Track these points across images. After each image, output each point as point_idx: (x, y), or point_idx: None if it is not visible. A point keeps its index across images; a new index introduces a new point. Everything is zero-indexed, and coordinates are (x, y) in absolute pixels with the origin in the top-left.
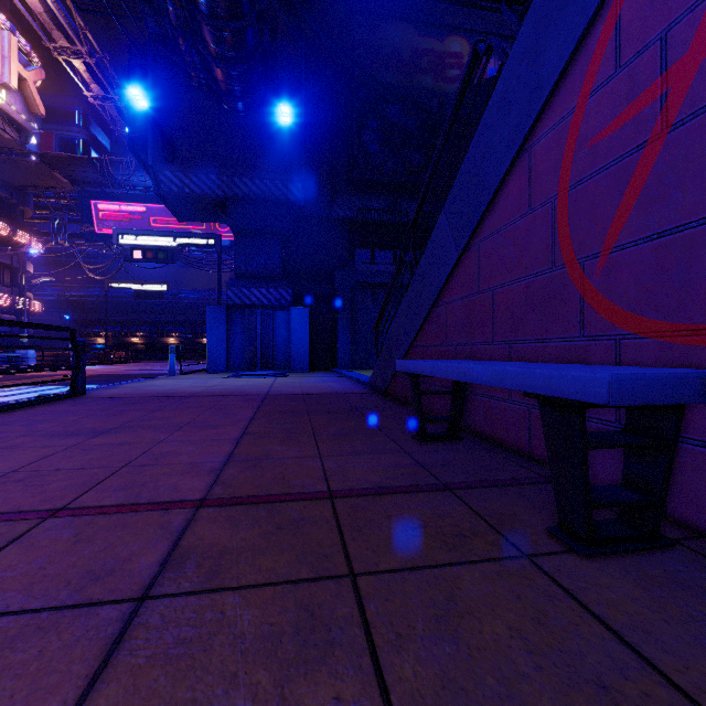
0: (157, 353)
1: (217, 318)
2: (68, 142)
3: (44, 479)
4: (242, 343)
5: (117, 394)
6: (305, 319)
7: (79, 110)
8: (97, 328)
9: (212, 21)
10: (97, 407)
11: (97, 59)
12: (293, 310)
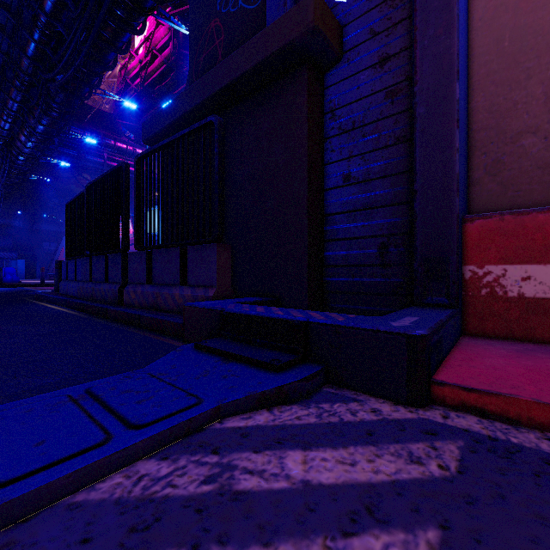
0: None
1: None
2: None
3: None
4: None
5: None
6: (23, 263)
7: None
8: None
9: None
10: None
11: None
12: (19, 260)
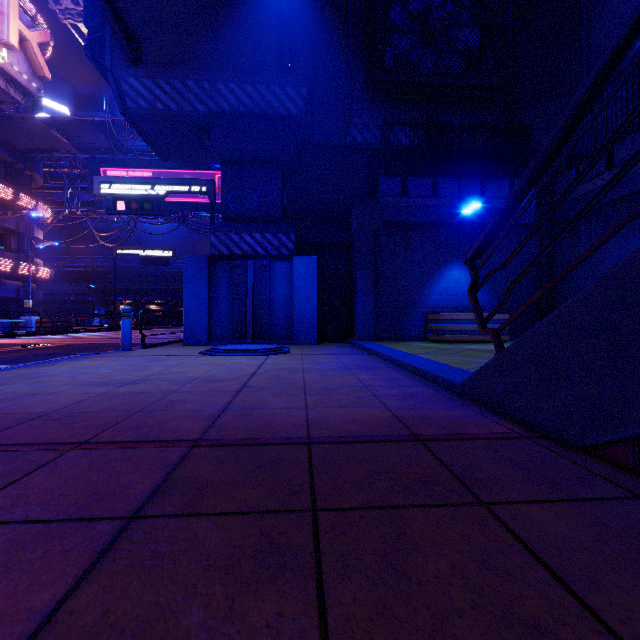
0: (172, 320)
1: (196, 271)
2: None
3: None
4: (228, 305)
5: None
6: (311, 272)
7: (106, 97)
8: (120, 296)
9: None
10: None
11: None
12: (297, 260)
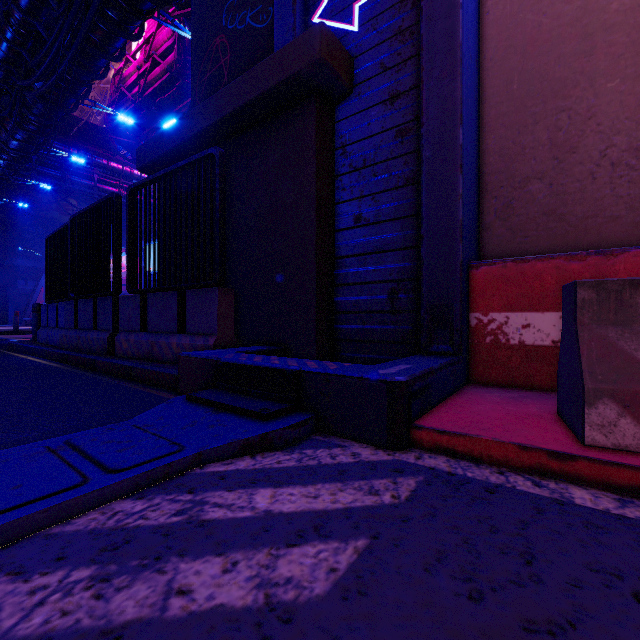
0: None
1: None
2: None
3: None
4: None
5: None
6: None
7: None
8: None
9: None
10: None
11: None
12: None
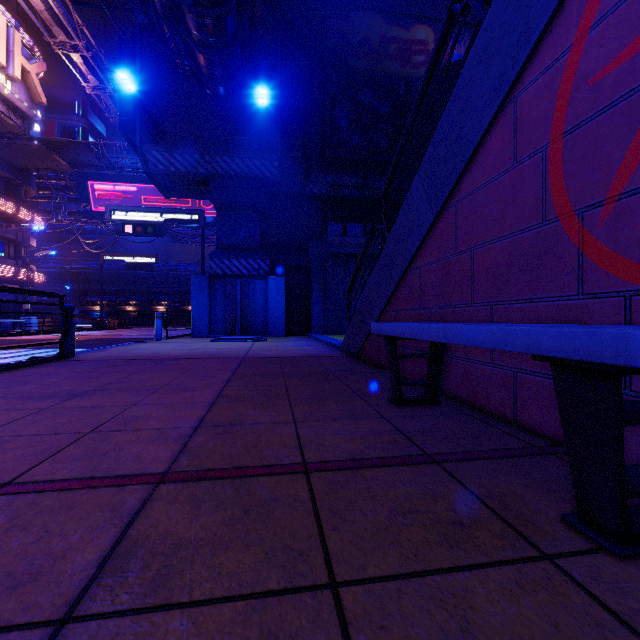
0: (148, 320)
1: (200, 286)
2: (69, 130)
3: (2, 446)
4: (223, 310)
5: (103, 357)
6: (281, 287)
7: (79, 101)
8: (94, 297)
9: (194, 8)
10: (81, 369)
11: (93, 52)
12: (271, 279)
